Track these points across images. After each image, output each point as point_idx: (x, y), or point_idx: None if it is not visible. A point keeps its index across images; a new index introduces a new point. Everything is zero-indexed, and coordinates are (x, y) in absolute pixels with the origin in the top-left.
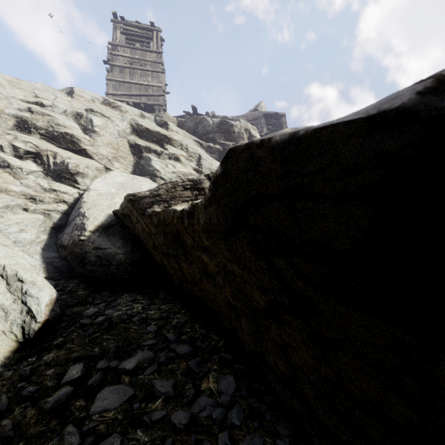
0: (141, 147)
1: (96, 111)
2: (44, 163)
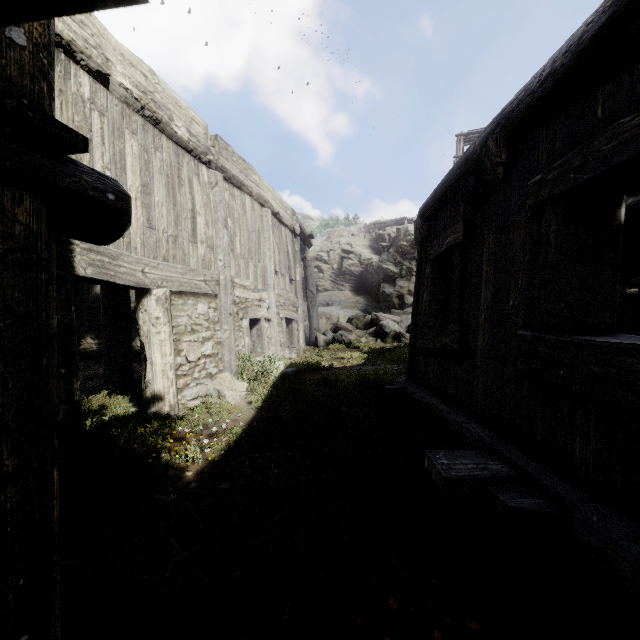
0: None
1: None
2: None
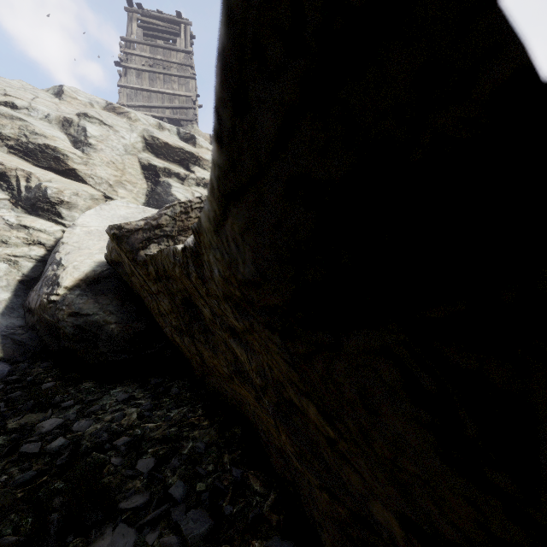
0: (157, 168)
1: (92, 116)
2: (13, 187)
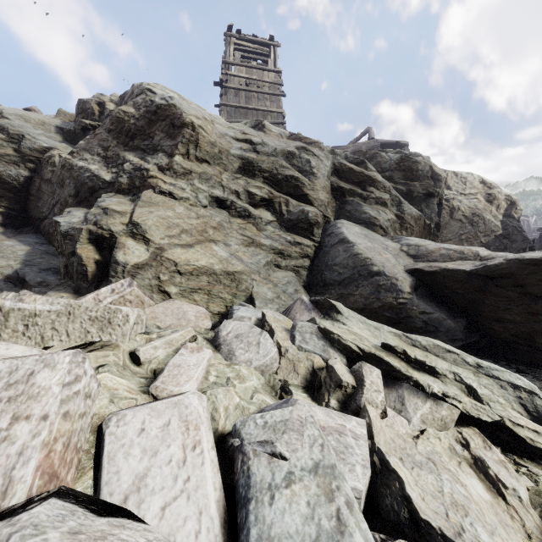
0: (344, 190)
1: (308, 149)
2: (276, 211)
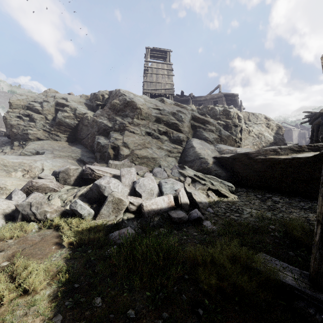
0: (196, 126)
1: (181, 111)
2: (168, 136)
